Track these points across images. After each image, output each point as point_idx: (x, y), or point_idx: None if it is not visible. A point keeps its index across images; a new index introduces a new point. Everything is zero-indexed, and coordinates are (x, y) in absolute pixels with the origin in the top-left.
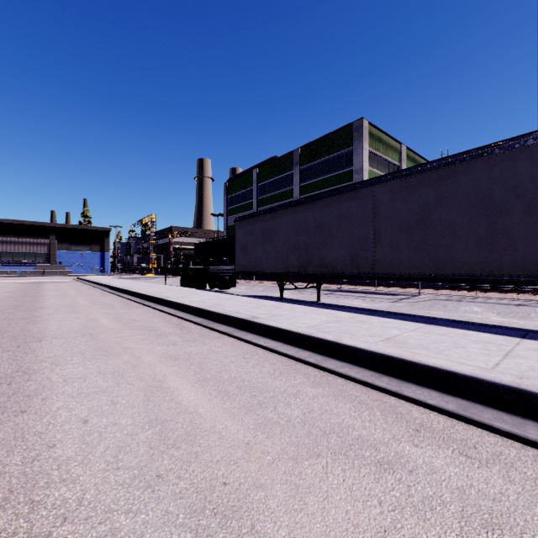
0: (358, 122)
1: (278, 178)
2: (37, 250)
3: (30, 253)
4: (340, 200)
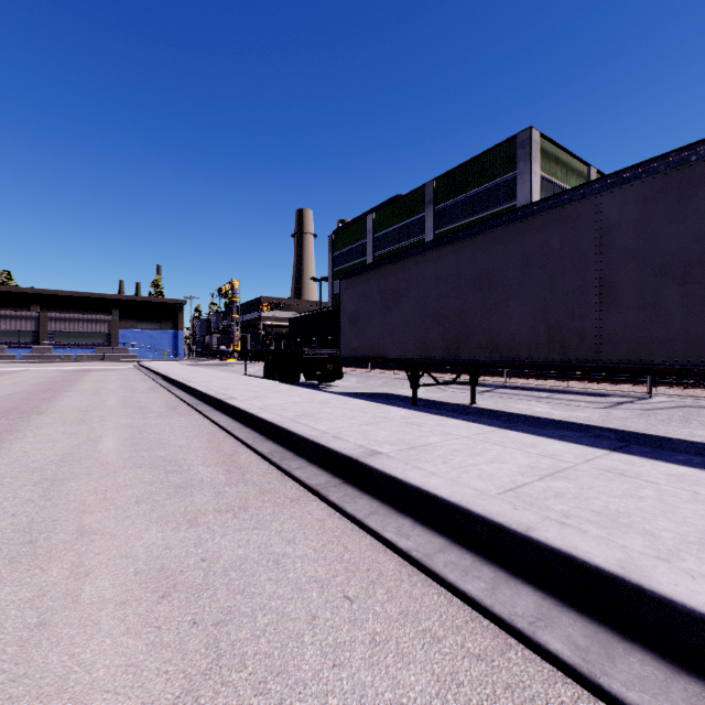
0: (524, 134)
1: (403, 225)
2: (96, 329)
3: (88, 332)
4: (526, 228)
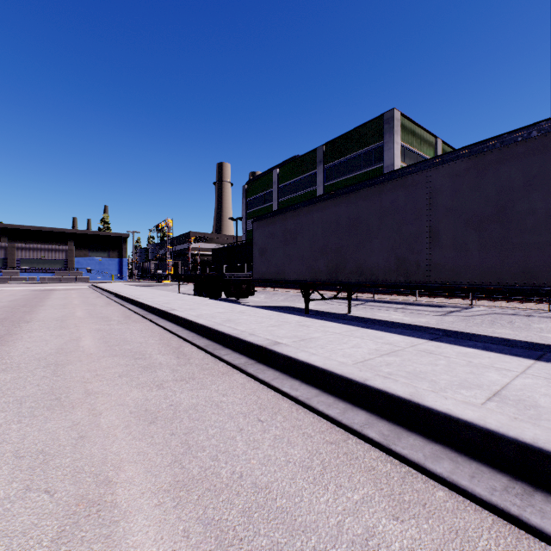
0: (389, 113)
1: (300, 178)
2: (55, 257)
3: (49, 259)
4: (382, 190)
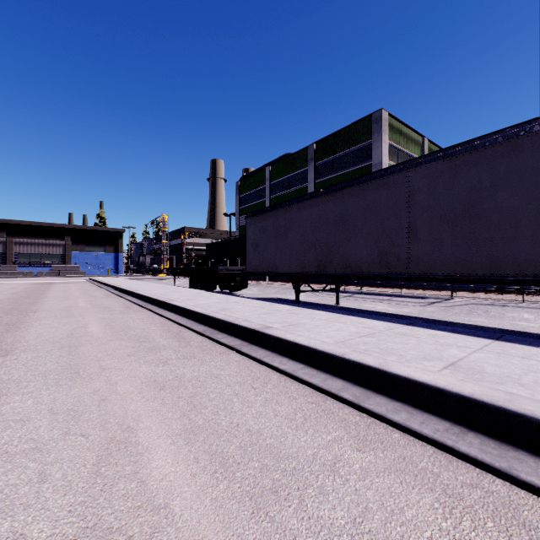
0: (377, 113)
1: (292, 175)
2: (53, 251)
3: (46, 254)
4: (366, 189)
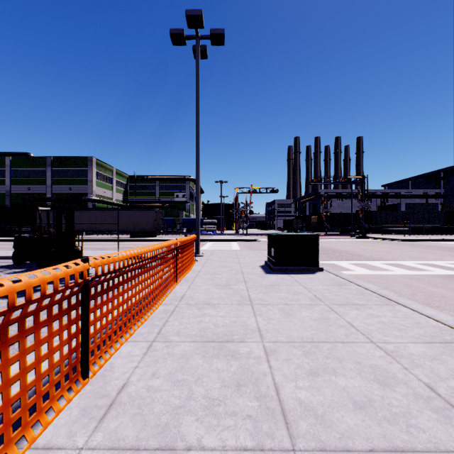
0: (90, 157)
1: (33, 169)
2: None
3: None
4: (87, 212)
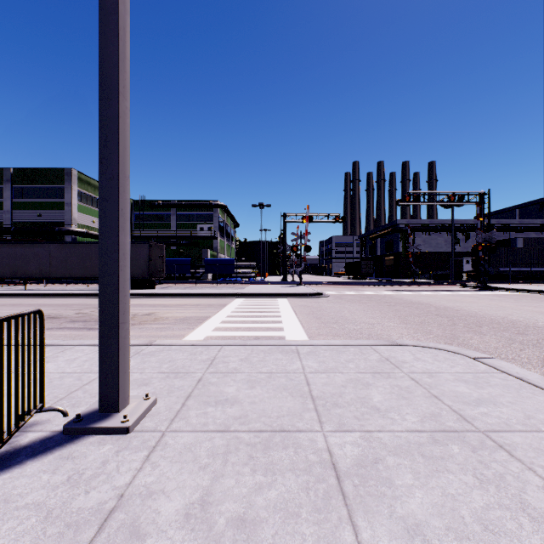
0: (69, 169)
1: None
2: None
3: None
4: (35, 247)
